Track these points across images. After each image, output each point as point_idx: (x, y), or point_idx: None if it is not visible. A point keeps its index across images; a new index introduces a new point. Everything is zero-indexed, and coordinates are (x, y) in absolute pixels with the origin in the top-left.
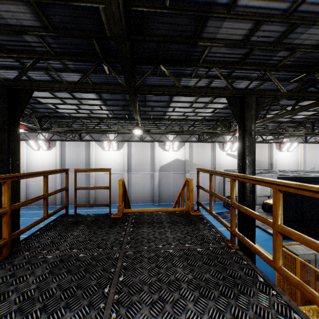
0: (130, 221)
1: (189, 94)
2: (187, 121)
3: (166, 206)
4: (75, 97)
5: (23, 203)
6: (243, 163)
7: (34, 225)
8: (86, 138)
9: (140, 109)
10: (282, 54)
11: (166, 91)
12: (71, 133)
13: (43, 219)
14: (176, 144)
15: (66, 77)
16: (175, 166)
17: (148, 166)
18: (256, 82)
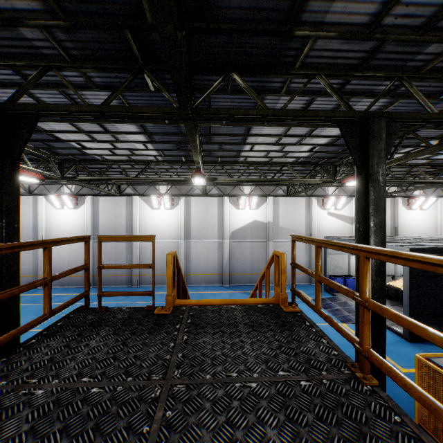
0: (185, 321)
1: (278, 118)
2: (271, 165)
3: (240, 289)
4: (107, 131)
5: (2, 295)
6: (366, 227)
7: (25, 330)
8: (128, 191)
9: (203, 148)
10: (432, 48)
11: (242, 115)
12: (106, 184)
13: (41, 319)
14: (255, 200)
15: (92, 98)
16: (253, 231)
17: (214, 231)
18: (382, 100)
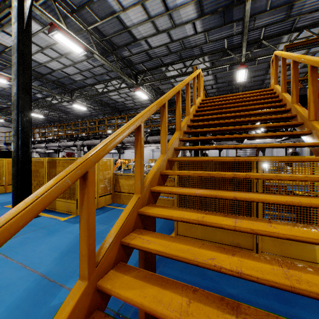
0: None
1: None
2: None
3: None
4: None
5: None
6: None
7: None
8: None
9: None
10: None
11: None
12: None
13: None
14: None
15: None
16: None
17: None
18: None
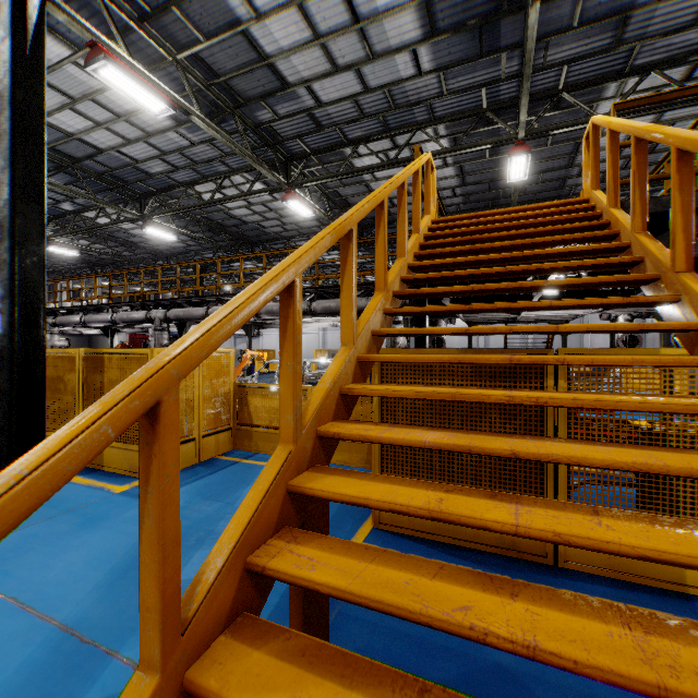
0: None
1: None
2: None
3: None
4: None
5: None
6: None
7: None
8: None
9: None
10: None
11: None
12: None
13: None
14: None
15: None
16: None
17: None
18: None
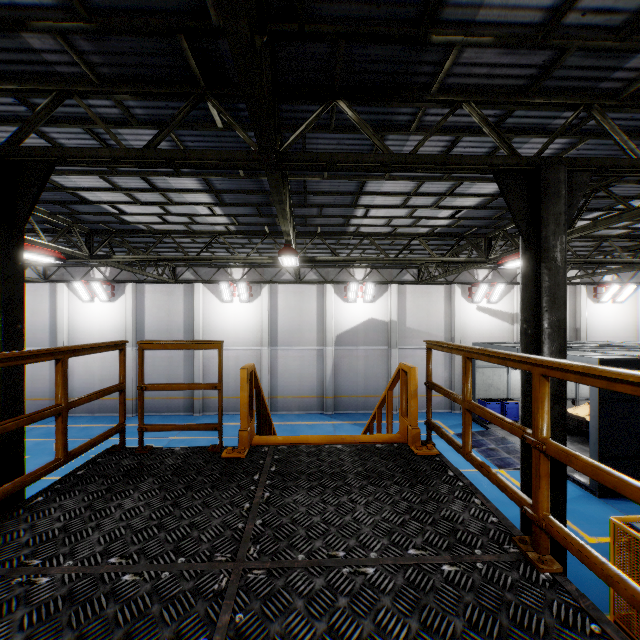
0: (267, 470)
1: (405, 167)
2: (395, 238)
3: (350, 418)
4: (154, 188)
5: None
6: (538, 328)
7: (26, 484)
8: (187, 276)
9: (295, 213)
10: (637, 61)
11: (353, 162)
12: (155, 266)
13: (52, 466)
14: (371, 289)
15: (131, 140)
16: (368, 334)
17: (312, 333)
18: (560, 141)
